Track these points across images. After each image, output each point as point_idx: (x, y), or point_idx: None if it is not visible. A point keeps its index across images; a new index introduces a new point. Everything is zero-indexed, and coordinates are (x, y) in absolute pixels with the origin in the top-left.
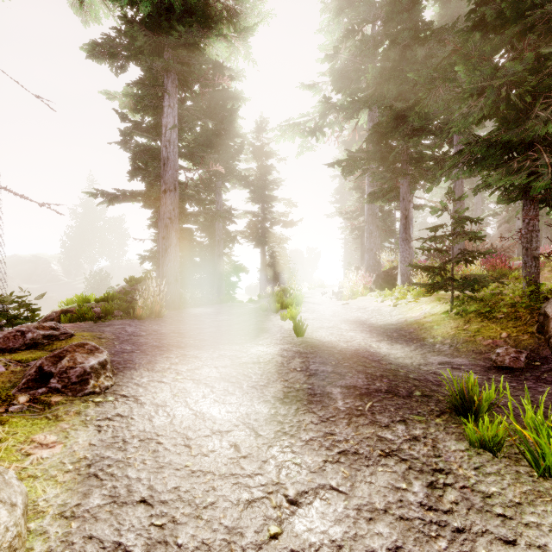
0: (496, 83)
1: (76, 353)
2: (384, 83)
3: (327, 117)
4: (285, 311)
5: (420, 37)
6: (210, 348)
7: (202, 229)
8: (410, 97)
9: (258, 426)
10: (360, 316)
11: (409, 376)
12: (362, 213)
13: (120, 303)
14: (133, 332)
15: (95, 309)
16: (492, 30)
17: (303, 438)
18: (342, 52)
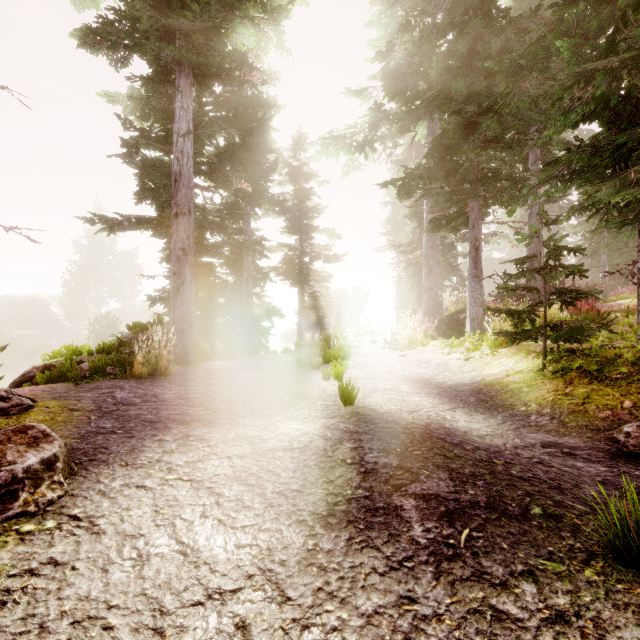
0: (613, 63)
1: (9, 444)
2: (451, 81)
3: (378, 129)
4: (328, 367)
5: (495, 25)
6: (224, 423)
7: (227, 265)
8: (483, 100)
9: (285, 577)
10: (423, 373)
11: (511, 472)
12: (419, 246)
13: (113, 357)
14: (123, 399)
15: (82, 365)
16: (596, 5)
17: (361, 608)
18: (397, 49)
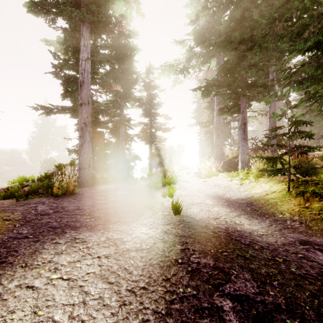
0: None
1: None
2: (231, 32)
3: (191, 62)
4: (165, 189)
5: (256, 1)
6: (100, 228)
7: (111, 133)
8: (248, 43)
9: None
10: (218, 192)
11: (292, 270)
12: (212, 123)
13: (42, 184)
14: (42, 211)
15: (24, 188)
16: None
17: None
18: (201, 19)
